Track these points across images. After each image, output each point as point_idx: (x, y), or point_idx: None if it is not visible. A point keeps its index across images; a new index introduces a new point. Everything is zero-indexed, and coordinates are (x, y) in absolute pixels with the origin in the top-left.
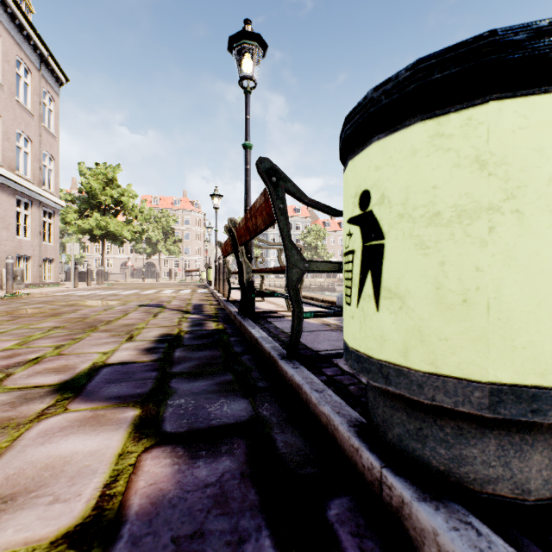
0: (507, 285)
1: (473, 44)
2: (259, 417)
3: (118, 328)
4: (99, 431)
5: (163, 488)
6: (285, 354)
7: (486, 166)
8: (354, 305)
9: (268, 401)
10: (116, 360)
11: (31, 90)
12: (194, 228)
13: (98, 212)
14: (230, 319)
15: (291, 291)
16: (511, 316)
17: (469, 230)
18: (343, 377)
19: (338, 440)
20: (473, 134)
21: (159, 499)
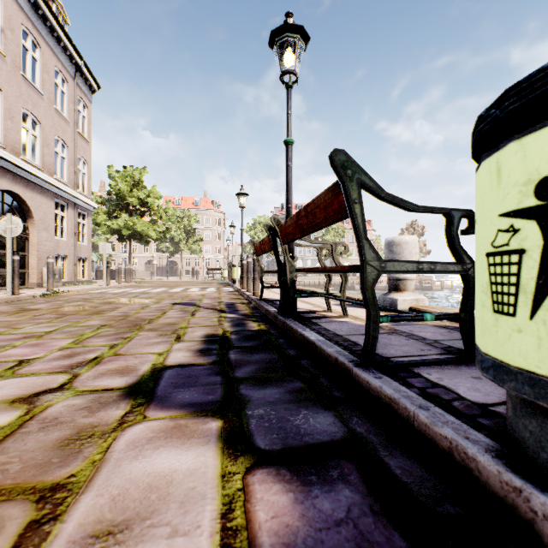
0: None
1: None
2: (354, 434)
3: (162, 327)
4: (189, 445)
5: (289, 523)
6: (356, 360)
7: None
8: (522, 316)
9: (355, 415)
10: (174, 361)
11: (67, 99)
12: (214, 227)
13: (126, 213)
14: (269, 319)
15: (367, 294)
16: None
17: None
18: (437, 390)
19: (475, 472)
20: None
21: (290, 539)
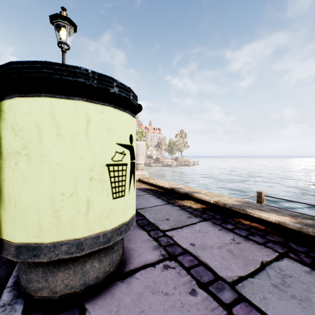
0: (23, 192)
1: (7, 66)
2: None
3: None
4: None
5: None
6: None
7: (15, 130)
8: None
9: None
10: None
11: None
12: None
13: None
14: None
15: None
16: (25, 208)
17: (11, 163)
18: None
19: None
20: (12, 113)
21: None
